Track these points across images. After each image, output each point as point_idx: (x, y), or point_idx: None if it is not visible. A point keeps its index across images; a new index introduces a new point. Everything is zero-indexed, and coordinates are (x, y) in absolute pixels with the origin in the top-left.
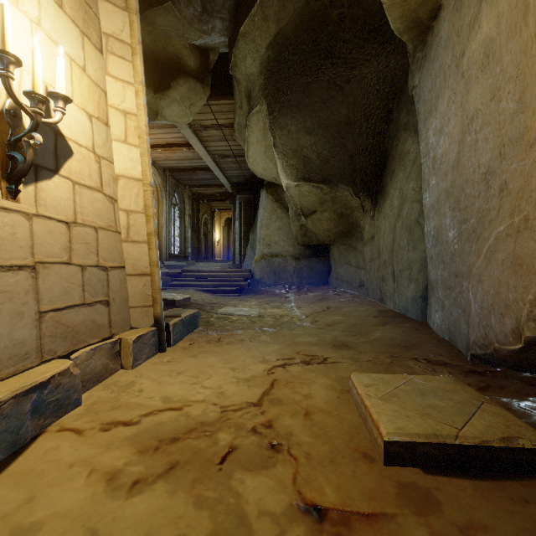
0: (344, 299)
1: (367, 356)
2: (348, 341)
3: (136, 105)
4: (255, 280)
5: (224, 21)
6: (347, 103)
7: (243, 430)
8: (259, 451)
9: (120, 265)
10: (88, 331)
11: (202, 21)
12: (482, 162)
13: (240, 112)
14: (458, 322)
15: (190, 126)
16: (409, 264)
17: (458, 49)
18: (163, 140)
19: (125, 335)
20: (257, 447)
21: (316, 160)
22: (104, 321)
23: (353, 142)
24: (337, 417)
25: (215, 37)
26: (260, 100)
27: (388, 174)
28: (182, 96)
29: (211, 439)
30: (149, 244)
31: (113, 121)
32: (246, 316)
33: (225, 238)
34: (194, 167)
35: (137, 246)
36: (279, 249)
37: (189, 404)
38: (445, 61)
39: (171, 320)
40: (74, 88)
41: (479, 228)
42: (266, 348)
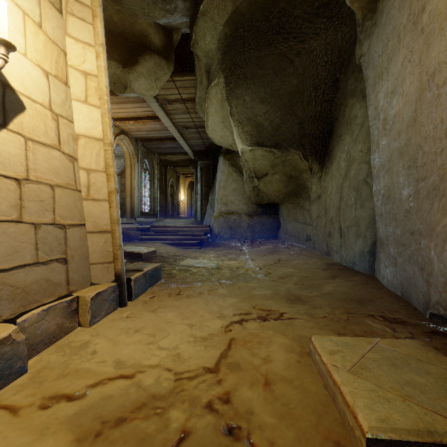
0: (293, 252)
1: (322, 311)
2: (302, 294)
3: (96, 66)
4: (213, 235)
5: (185, 1)
6: (297, 74)
7: (198, 405)
8: (215, 439)
9: (79, 223)
10: (41, 290)
11: (165, 0)
12: (446, 116)
13: (201, 87)
14: (414, 279)
15: (157, 100)
16: (357, 221)
17: (417, 6)
18: (135, 113)
19: (83, 292)
20: (213, 432)
21: (268, 127)
22: (61, 279)
23: (302, 110)
24: (300, 388)
25: (178, 17)
26: (217, 74)
27: (335, 139)
28: (148, 71)
29: (162, 419)
30: (110, 202)
31: (73, 81)
32: (205, 268)
33: (189, 198)
34: (162, 137)
35: (98, 204)
36: (234, 207)
37: (142, 369)
38: (399, 22)
39: (133, 274)
40: (27, 42)
41: (443, 185)
42: (224, 302)
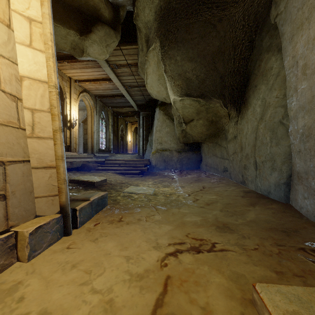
0: (213, 180)
1: (251, 242)
2: (228, 222)
3: (41, 13)
4: (151, 166)
5: None
6: (219, 37)
7: None
8: None
9: (23, 159)
10: None
11: None
12: None
13: (142, 54)
14: None
15: (109, 65)
16: (273, 156)
17: None
18: (93, 76)
19: (24, 226)
20: None
21: (195, 80)
22: None
23: (223, 66)
24: None
25: None
26: (154, 40)
27: (250, 89)
28: (100, 39)
29: None
30: (54, 140)
31: (17, 25)
32: (144, 195)
33: (134, 139)
34: (114, 94)
35: (43, 142)
36: (167, 146)
37: None
38: None
39: (79, 204)
40: None
41: None
42: (159, 229)
